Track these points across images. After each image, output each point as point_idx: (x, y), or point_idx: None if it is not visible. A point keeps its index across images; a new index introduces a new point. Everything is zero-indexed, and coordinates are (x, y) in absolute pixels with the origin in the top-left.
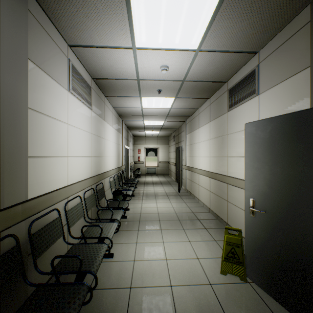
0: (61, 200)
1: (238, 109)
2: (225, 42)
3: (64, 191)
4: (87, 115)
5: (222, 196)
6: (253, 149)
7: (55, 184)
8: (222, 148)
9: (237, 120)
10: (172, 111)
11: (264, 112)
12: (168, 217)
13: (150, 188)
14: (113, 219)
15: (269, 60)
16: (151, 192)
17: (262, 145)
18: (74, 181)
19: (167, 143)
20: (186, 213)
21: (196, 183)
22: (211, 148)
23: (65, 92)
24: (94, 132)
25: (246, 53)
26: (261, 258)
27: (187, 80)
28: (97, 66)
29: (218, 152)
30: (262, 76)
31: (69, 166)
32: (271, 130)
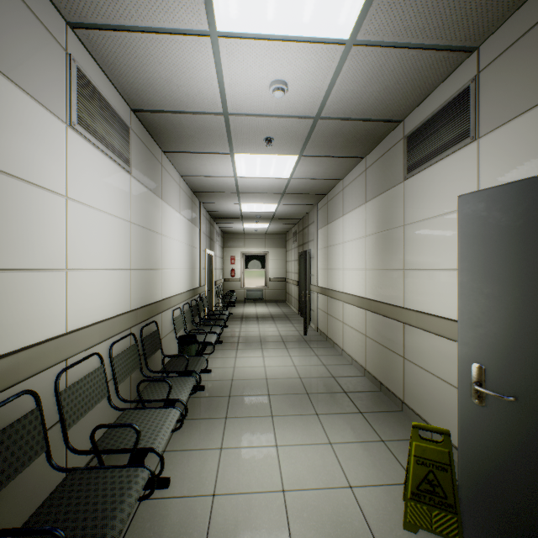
0: (44, 368)
1: (428, 174)
2: (411, 20)
3: (53, 348)
4: (119, 184)
5: (392, 348)
6: (479, 252)
7: (30, 332)
8: (391, 253)
9: (427, 196)
10: (294, 185)
11: (493, 174)
12: (286, 387)
13: (252, 326)
14: (171, 401)
15: (504, 61)
16: (253, 336)
17: (506, 242)
18: (85, 323)
19: (284, 245)
20: (320, 378)
21: (337, 319)
22: (367, 253)
23: (58, 125)
24: (136, 221)
25: (451, 51)
26: (502, 504)
27: (324, 116)
28: (138, 81)
29: (383, 261)
30: (488, 97)
31: (70, 290)
32: (530, 207)
